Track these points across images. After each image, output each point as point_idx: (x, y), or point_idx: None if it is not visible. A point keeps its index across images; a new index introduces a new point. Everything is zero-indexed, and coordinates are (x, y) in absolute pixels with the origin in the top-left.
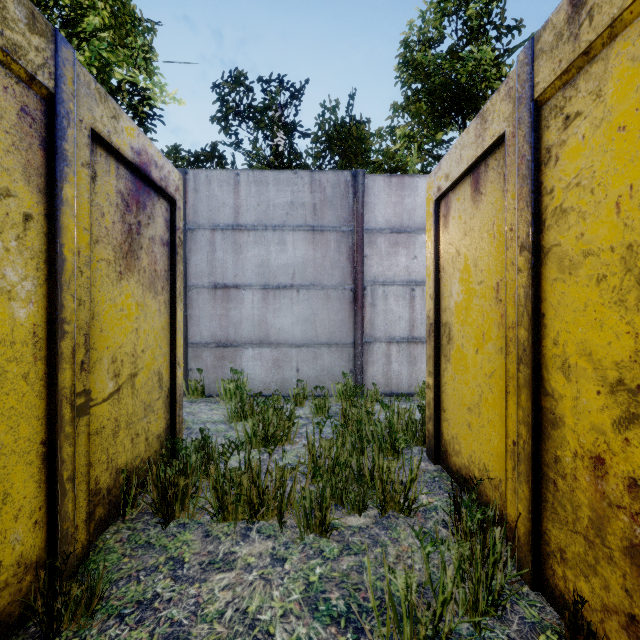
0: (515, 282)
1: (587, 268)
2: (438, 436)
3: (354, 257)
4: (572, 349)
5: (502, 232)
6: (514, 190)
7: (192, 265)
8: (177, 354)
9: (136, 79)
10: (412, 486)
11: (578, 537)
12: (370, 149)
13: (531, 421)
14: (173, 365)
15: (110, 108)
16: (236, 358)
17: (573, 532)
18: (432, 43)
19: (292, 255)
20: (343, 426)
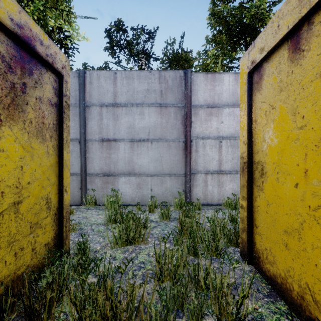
0: None
1: None
2: (250, 244)
3: (185, 122)
4: None
5: None
6: None
7: (89, 127)
8: (64, 183)
9: (62, 25)
10: (244, 302)
11: None
12: (192, 66)
13: None
14: (61, 191)
15: None
16: (115, 182)
17: None
18: (229, 1)
19: (148, 121)
20: (180, 232)
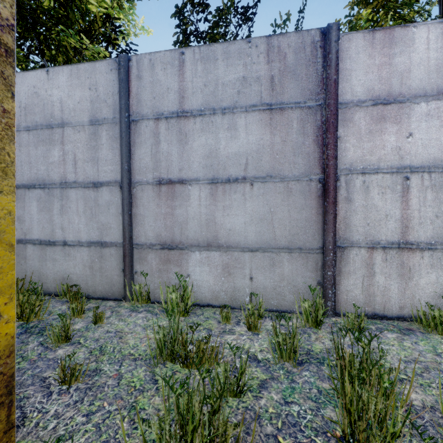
0: None
1: None
2: None
3: (323, 139)
4: None
5: None
6: None
7: (136, 160)
8: None
9: (109, 10)
10: None
11: None
12: None
13: None
14: None
15: None
16: (182, 262)
17: None
18: None
19: (244, 141)
20: None
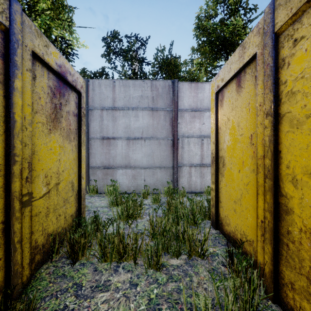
0: (262, 134)
1: (308, 124)
2: (217, 215)
3: (173, 123)
4: (298, 170)
5: (254, 107)
6: (262, 83)
7: (91, 127)
8: (82, 172)
9: (64, 35)
10: (205, 243)
11: (302, 277)
12: (180, 70)
13: (273, 210)
14: (79, 178)
15: (43, 41)
16: (113, 174)
17: (299, 274)
18: (211, 17)
19: (142, 122)
20: (168, 209)
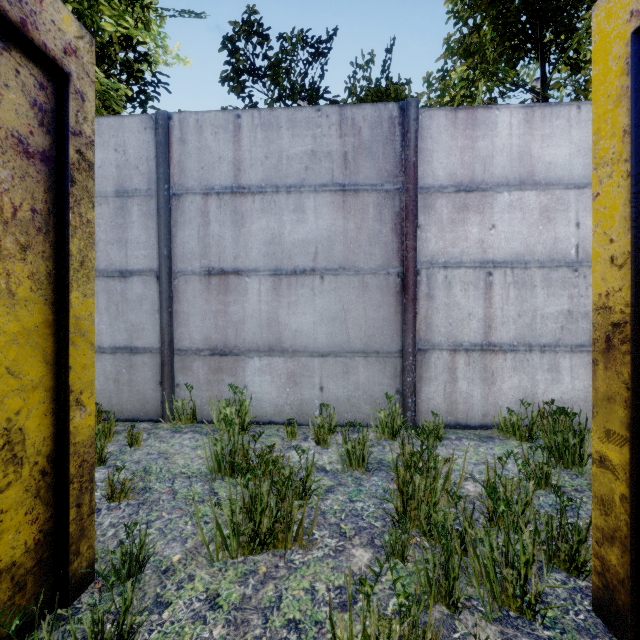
0: None
1: None
2: None
3: (402, 227)
4: None
5: None
6: None
7: (178, 244)
8: (72, 384)
9: (131, 31)
10: None
11: None
12: None
13: None
14: (61, 406)
15: None
16: (237, 370)
17: None
18: None
19: (313, 227)
20: (402, 519)
